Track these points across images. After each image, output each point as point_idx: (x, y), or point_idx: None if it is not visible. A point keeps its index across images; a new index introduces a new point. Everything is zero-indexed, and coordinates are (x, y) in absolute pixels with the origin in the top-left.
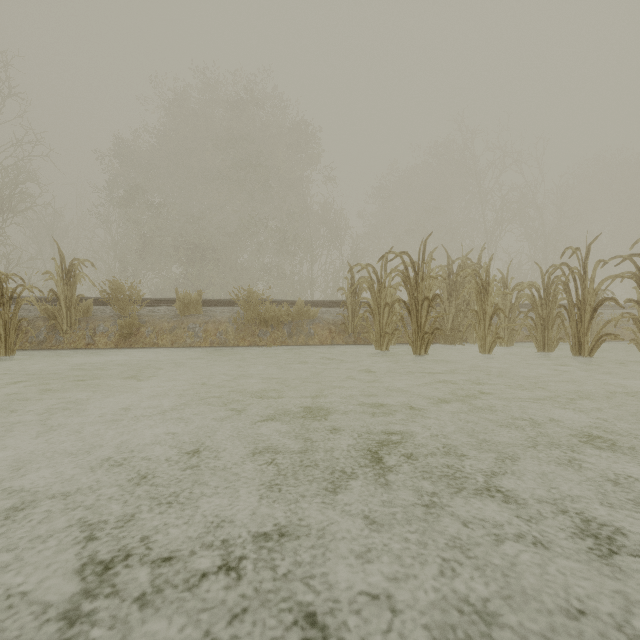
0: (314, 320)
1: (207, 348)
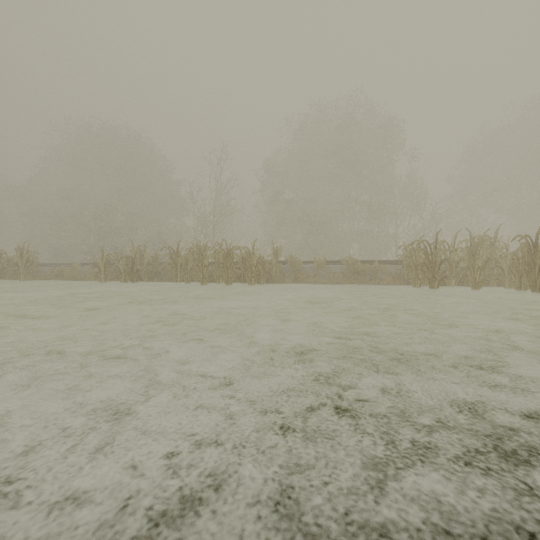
0: (384, 272)
1: (330, 285)
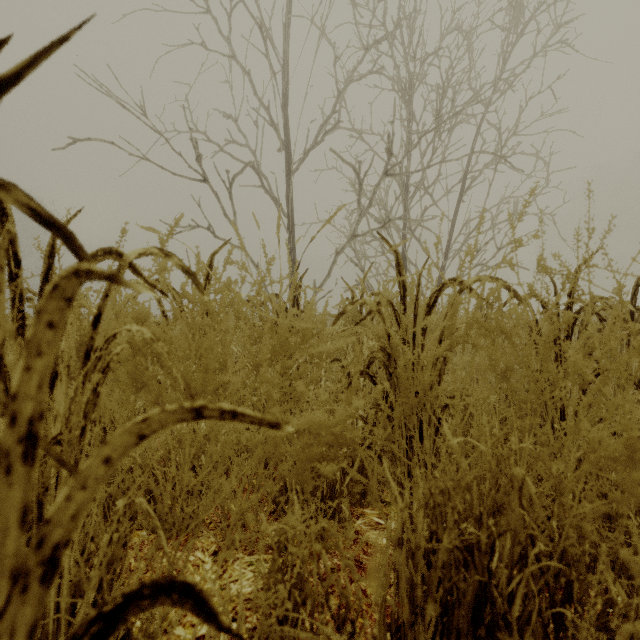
0: None
1: None
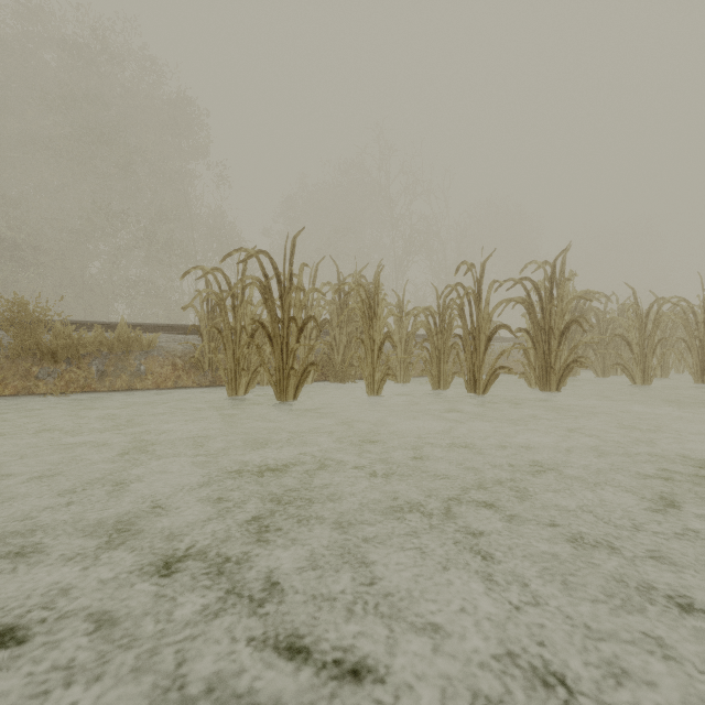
0: (150, 351)
1: None
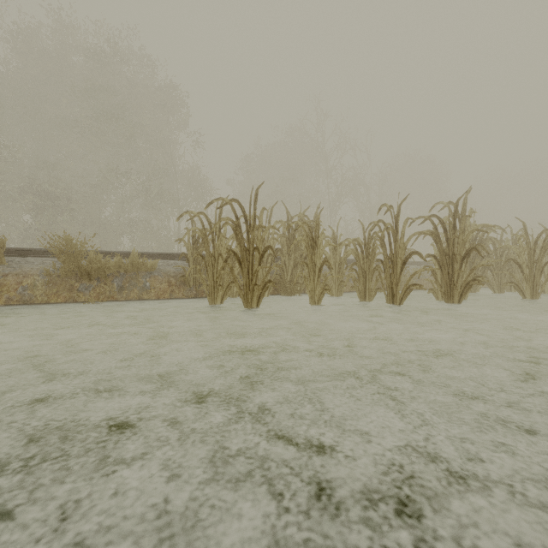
0: (152, 272)
1: None
